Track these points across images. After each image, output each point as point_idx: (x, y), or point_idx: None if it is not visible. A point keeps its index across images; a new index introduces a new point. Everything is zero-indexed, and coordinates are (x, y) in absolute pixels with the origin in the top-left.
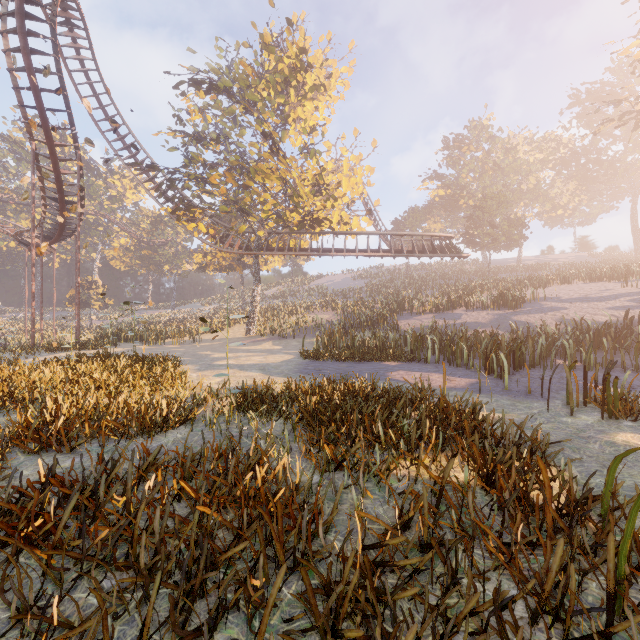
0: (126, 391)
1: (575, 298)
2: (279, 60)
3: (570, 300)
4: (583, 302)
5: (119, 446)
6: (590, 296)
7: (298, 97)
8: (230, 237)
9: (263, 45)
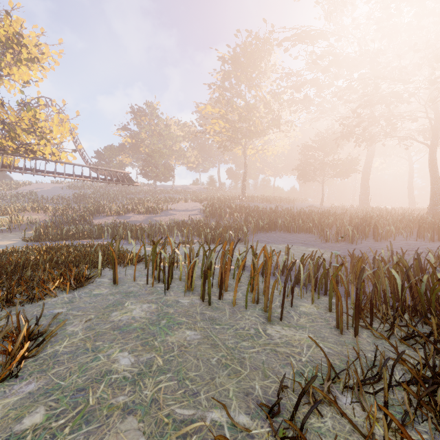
0: None
1: (183, 210)
2: None
3: (180, 211)
4: (184, 212)
5: None
6: (188, 209)
7: (14, 59)
8: None
9: None
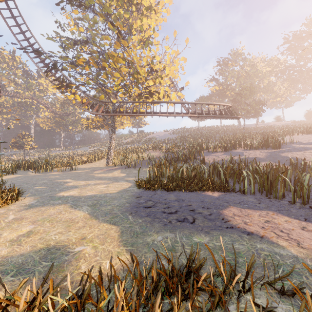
0: None
1: None
2: None
3: (311, 143)
4: None
5: None
6: None
7: (138, 14)
8: (97, 105)
9: None
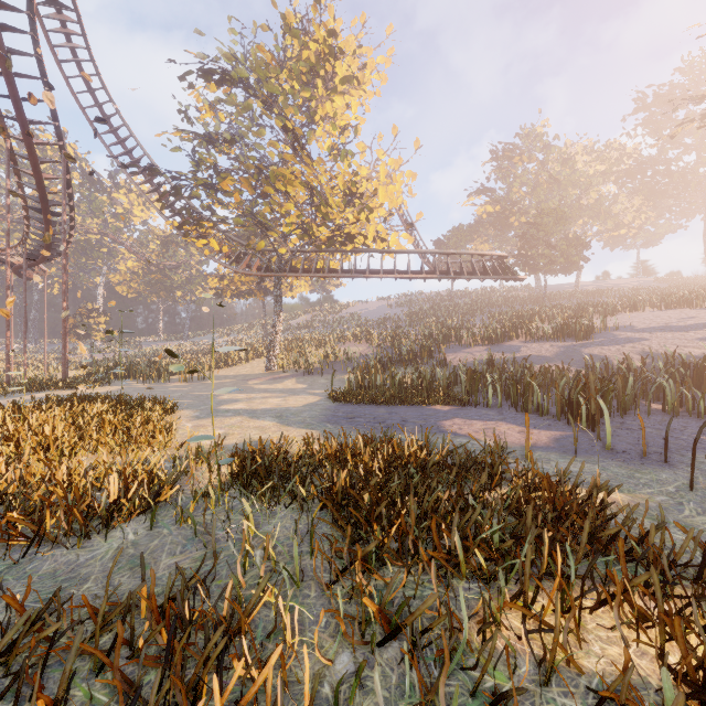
0: (84, 452)
1: (654, 327)
2: (304, 46)
3: (648, 330)
4: (665, 332)
5: (24, 561)
6: (672, 325)
7: (327, 90)
8: (247, 256)
9: (285, 27)
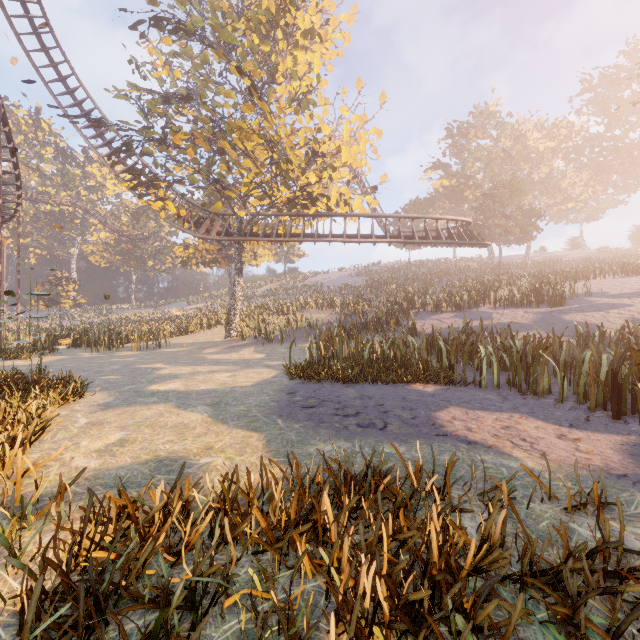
0: None
1: (629, 293)
2: None
3: (625, 295)
4: None
5: None
6: None
7: (287, 45)
8: (207, 221)
9: None
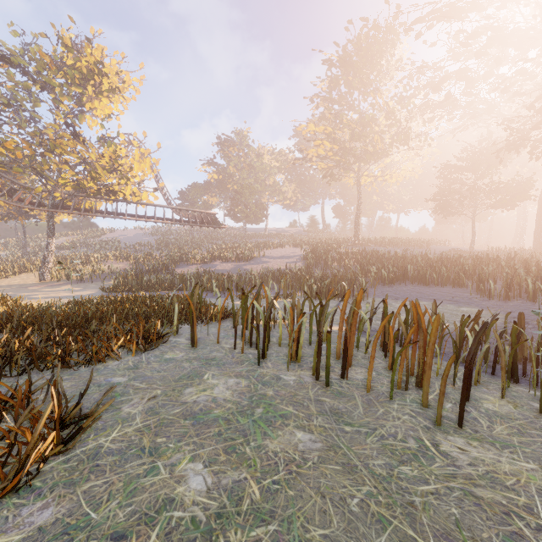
0: None
1: (278, 256)
2: (77, 59)
3: (275, 258)
4: (279, 259)
5: None
6: (285, 256)
7: (95, 92)
8: (19, 192)
9: (62, 43)
